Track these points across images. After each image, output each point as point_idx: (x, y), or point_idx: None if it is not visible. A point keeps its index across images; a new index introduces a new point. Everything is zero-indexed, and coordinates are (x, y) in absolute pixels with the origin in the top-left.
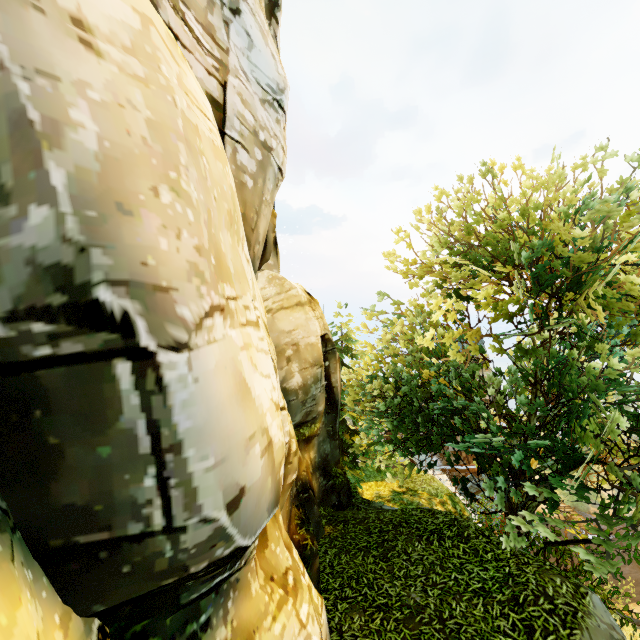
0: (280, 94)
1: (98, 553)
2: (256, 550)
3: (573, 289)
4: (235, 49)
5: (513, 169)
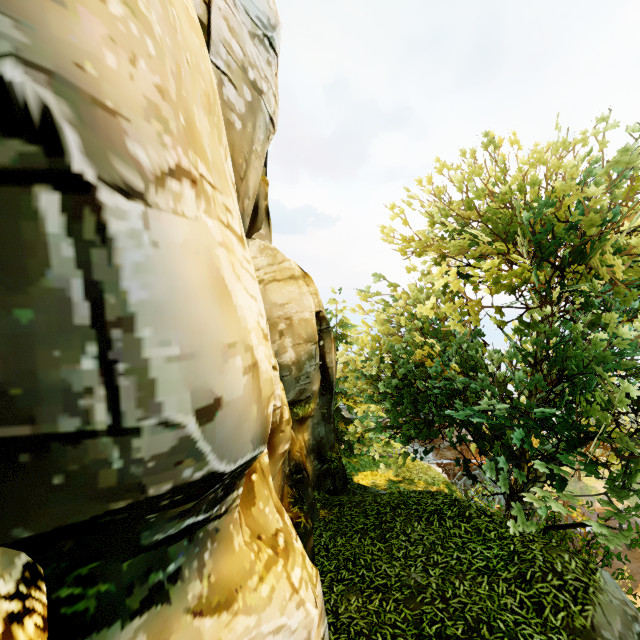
0: (271, 31)
1: (17, 455)
2: (241, 506)
3: (576, 262)
4: None
5: (513, 143)
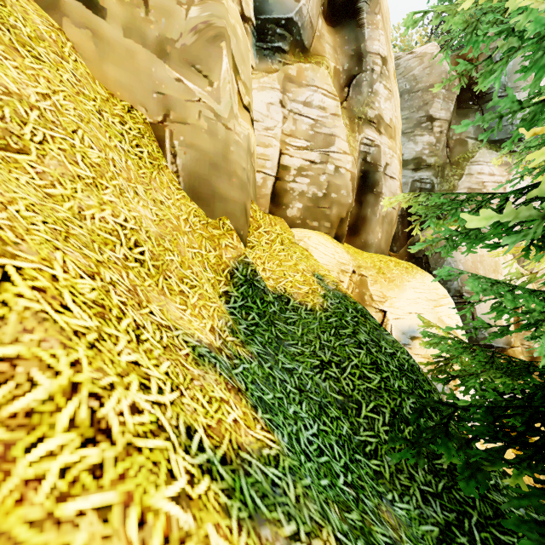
0: None
1: None
2: None
3: None
4: None
5: None
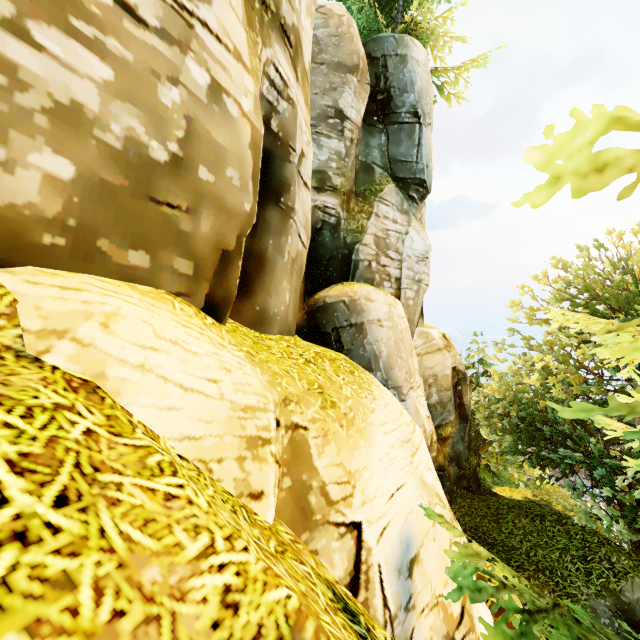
0: (427, 254)
1: None
2: None
3: None
4: (405, 249)
5: (634, 234)
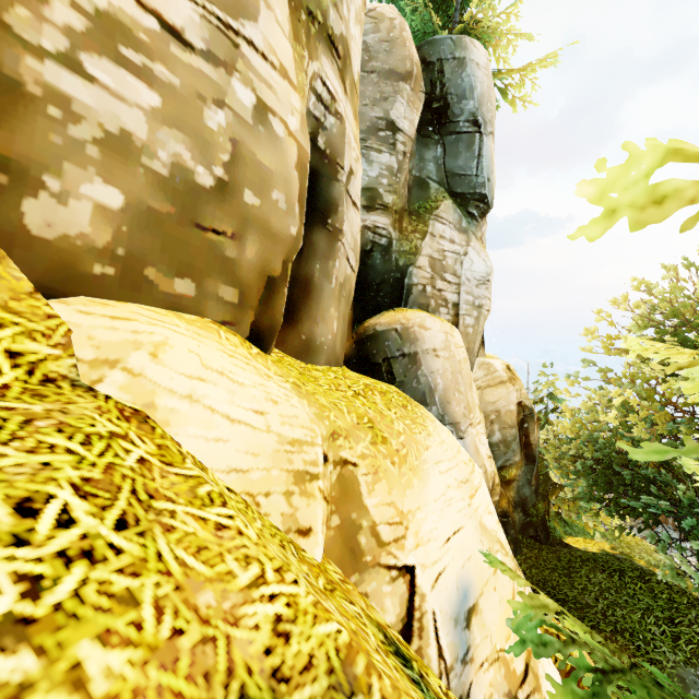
0: (488, 276)
1: None
2: None
3: None
4: (464, 272)
5: None
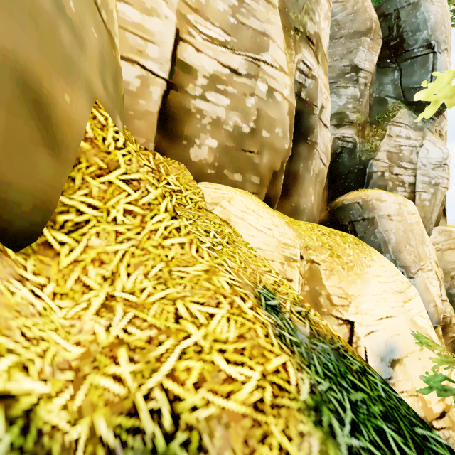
0: (444, 161)
1: None
2: None
3: None
4: (420, 159)
5: None
